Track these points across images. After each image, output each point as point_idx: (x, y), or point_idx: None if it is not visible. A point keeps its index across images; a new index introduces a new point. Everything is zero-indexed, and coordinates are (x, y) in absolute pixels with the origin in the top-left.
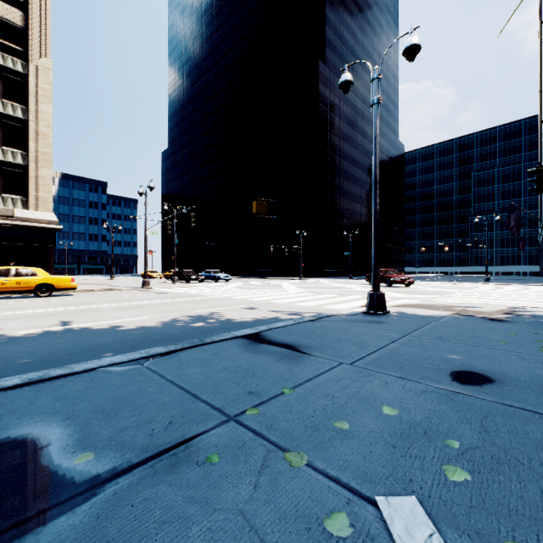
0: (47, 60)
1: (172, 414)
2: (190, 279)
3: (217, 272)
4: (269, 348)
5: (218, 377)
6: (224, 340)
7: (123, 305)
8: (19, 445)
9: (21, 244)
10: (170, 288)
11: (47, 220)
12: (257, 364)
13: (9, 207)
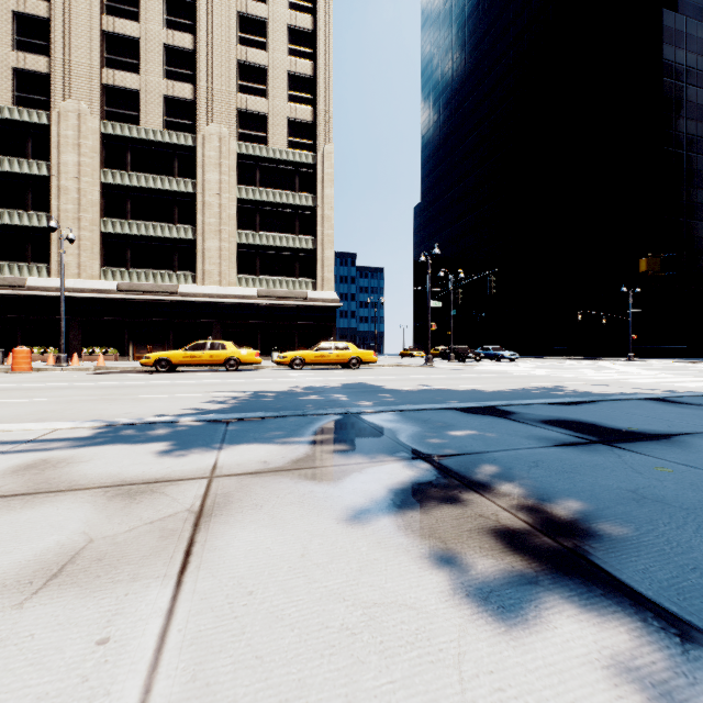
0: (330, 145)
1: (663, 424)
2: (466, 357)
3: (498, 349)
4: (697, 407)
5: (670, 415)
6: (628, 400)
7: (441, 377)
8: (573, 422)
9: (312, 323)
10: (455, 366)
11: (331, 298)
12: (701, 413)
13: (303, 290)
